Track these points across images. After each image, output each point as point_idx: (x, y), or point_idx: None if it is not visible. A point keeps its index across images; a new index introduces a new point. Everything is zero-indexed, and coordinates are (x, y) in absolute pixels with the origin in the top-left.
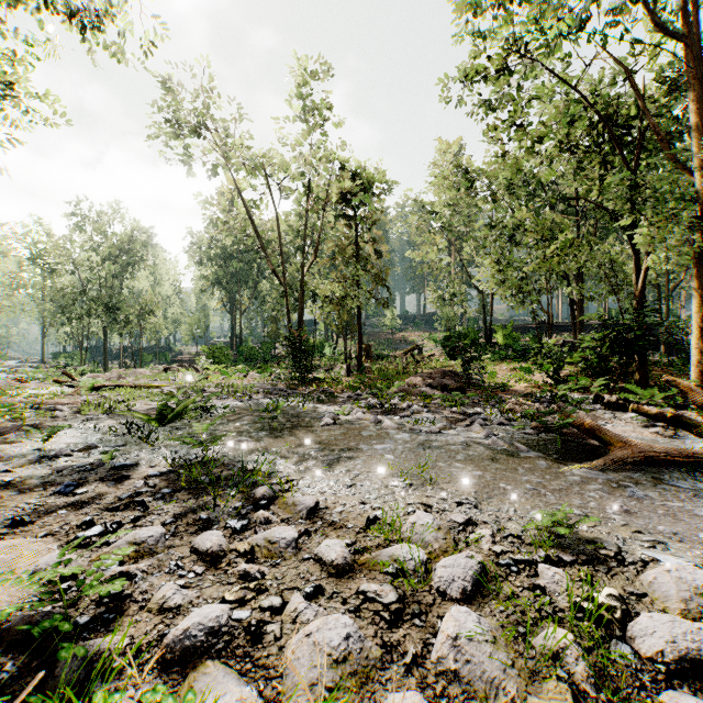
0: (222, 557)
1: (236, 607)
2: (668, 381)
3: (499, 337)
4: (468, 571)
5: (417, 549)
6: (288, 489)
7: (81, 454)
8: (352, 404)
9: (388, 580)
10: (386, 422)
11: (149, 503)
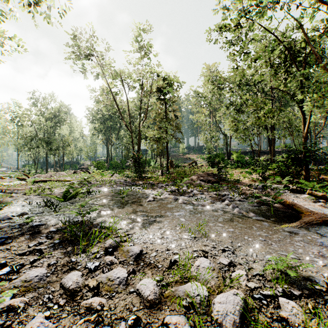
0: (78, 291)
1: None
2: (322, 178)
3: (234, 157)
4: (236, 306)
5: (202, 288)
6: (126, 240)
7: (17, 218)
8: (163, 190)
9: (183, 311)
10: (180, 199)
11: (45, 250)
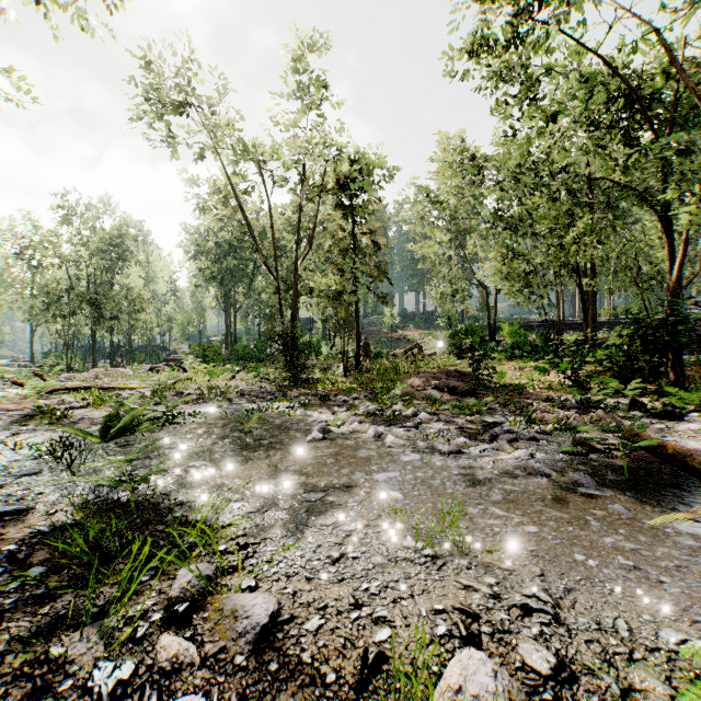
0: None
1: None
2: None
3: (505, 335)
4: None
5: None
6: (237, 565)
7: None
8: (347, 411)
9: None
10: (388, 437)
11: None
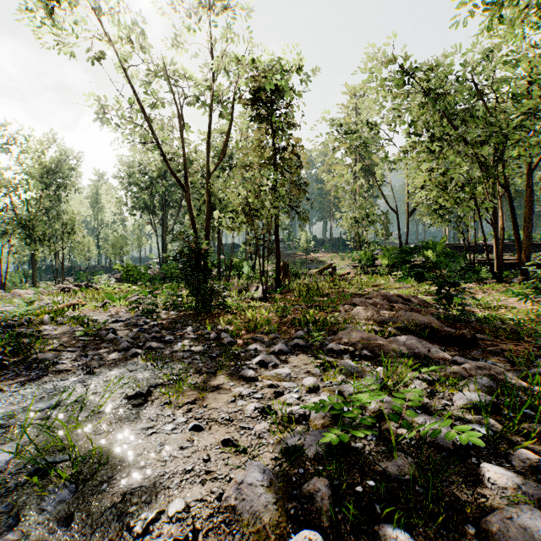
0: None
1: None
2: None
3: (429, 254)
4: None
5: None
6: None
7: None
8: (265, 415)
9: None
10: None
11: None
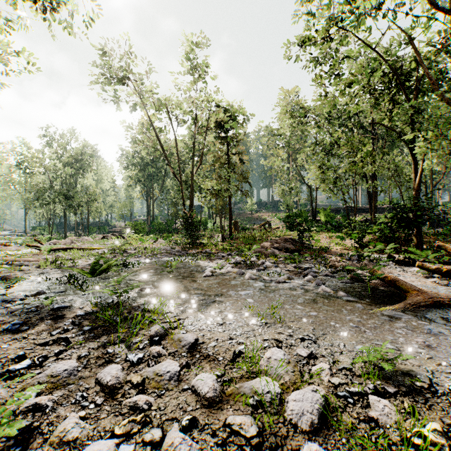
0: (119, 388)
1: (123, 441)
2: (439, 246)
3: (321, 216)
4: (314, 405)
5: (273, 384)
6: (176, 326)
7: (32, 298)
8: (224, 261)
9: (249, 411)
10: (247, 274)
11: (72, 339)
